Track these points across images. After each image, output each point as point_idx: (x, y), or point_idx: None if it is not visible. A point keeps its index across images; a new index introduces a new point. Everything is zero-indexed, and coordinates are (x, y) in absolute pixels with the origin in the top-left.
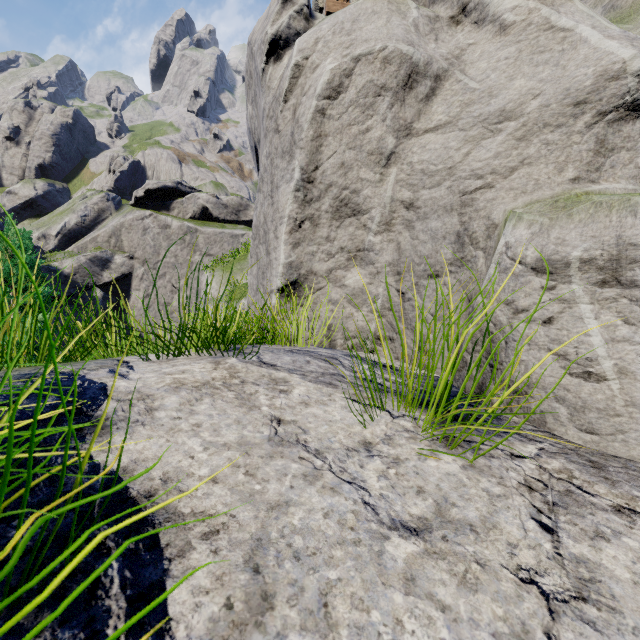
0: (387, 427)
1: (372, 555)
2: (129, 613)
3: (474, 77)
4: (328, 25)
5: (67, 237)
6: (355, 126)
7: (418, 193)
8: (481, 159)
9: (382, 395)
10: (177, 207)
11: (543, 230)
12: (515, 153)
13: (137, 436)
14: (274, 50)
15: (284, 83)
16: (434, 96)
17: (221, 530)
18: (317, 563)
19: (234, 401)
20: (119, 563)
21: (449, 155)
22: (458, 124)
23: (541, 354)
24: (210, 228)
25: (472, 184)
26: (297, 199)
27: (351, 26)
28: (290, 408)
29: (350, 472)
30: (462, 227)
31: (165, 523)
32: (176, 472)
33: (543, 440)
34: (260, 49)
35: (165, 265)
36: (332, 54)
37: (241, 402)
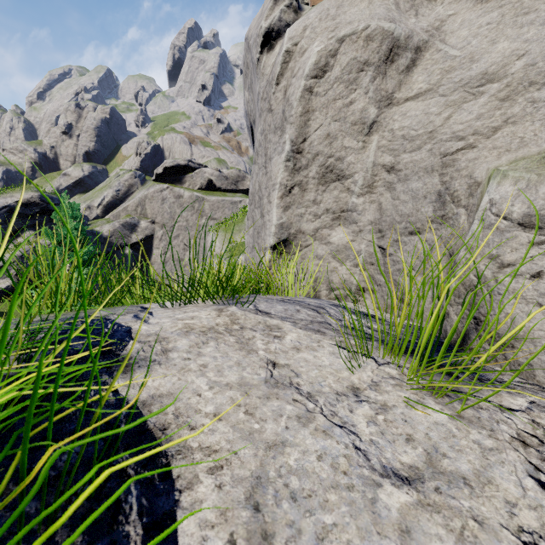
0: (373, 373)
1: (365, 502)
2: (145, 540)
3: (454, 45)
4: (315, 13)
5: (105, 207)
6: (339, 100)
7: (399, 157)
8: (462, 121)
9: (367, 343)
10: (188, 180)
11: (530, 186)
12: (498, 113)
13: (154, 374)
14: (267, 41)
15: (276, 68)
16: (414, 67)
17: (224, 466)
18: (313, 506)
19: (235, 345)
20: (137, 491)
21: (430, 120)
22: (439, 90)
23: (529, 308)
24: (214, 197)
25: (453, 146)
26: (287, 168)
27: (336, 11)
28: (283, 353)
29: (340, 416)
30: (443, 186)
31: (176, 455)
32: (186, 408)
33: (533, 393)
34: (255, 42)
35: (179, 228)
36: (319, 38)
37: (241, 346)
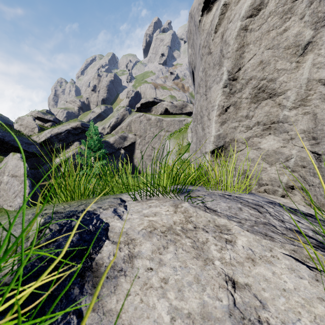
0: None
1: None
2: None
3: None
4: None
5: (111, 128)
6: (273, 30)
7: None
8: None
9: (323, 254)
10: (154, 110)
11: None
12: None
13: (119, 290)
14: (206, 6)
15: (215, 20)
16: None
17: None
18: None
19: (191, 250)
20: None
21: None
22: None
23: None
24: (168, 118)
25: None
26: (224, 93)
27: None
28: (239, 264)
29: None
30: None
31: None
32: None
33: None
34: (197, 9)
35: (149, 137)
36: None
37: (197, 252)
